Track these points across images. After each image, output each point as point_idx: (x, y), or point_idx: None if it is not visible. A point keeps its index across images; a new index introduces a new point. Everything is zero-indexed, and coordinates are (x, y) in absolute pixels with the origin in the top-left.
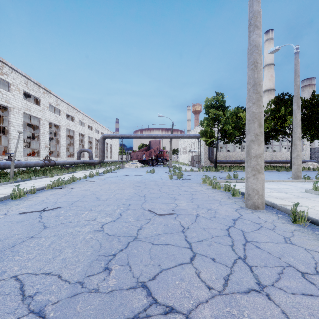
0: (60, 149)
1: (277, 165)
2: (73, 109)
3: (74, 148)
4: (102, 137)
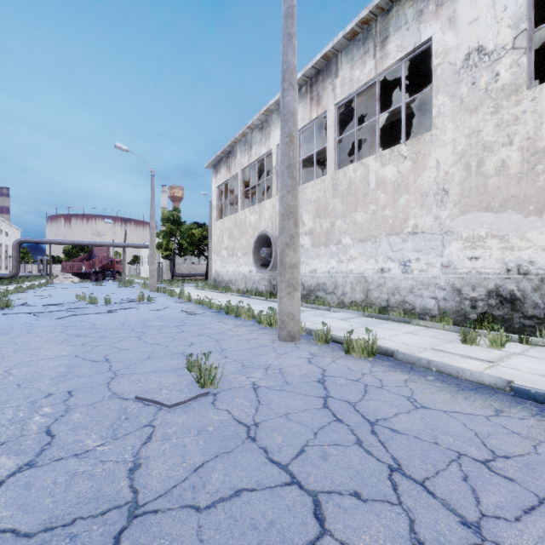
0: None
1: None
2: None
3: None
4: (18, 242)
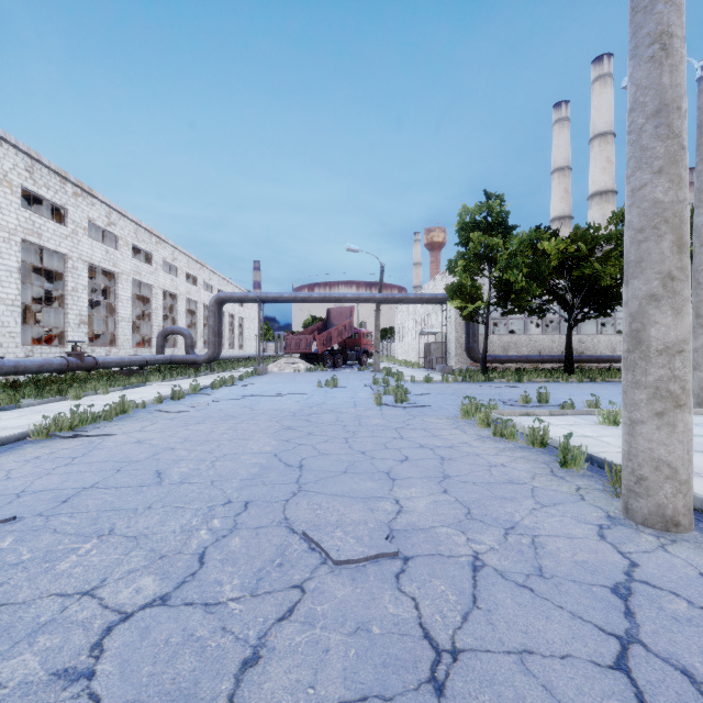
0: (117, 328)
1: None
2: (149, 236)
3: (152, 327)
4: (215, 300)
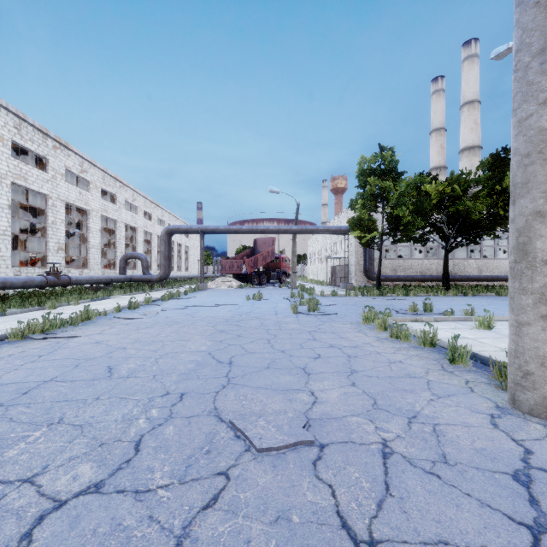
0: (88, 254)
1: (491, 283)
2: (113, 182)
3: (116, 253)
4: (165, 231)
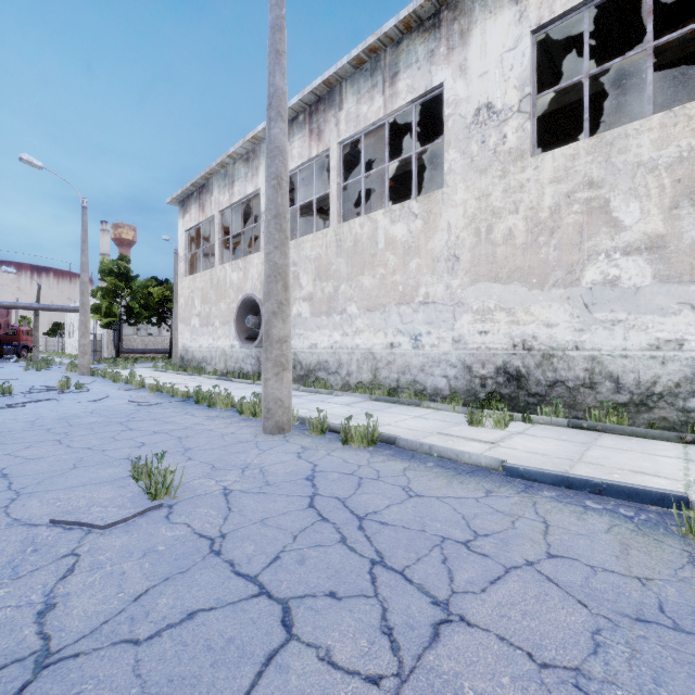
0: None
1: None
2: None
3: None
4: None
